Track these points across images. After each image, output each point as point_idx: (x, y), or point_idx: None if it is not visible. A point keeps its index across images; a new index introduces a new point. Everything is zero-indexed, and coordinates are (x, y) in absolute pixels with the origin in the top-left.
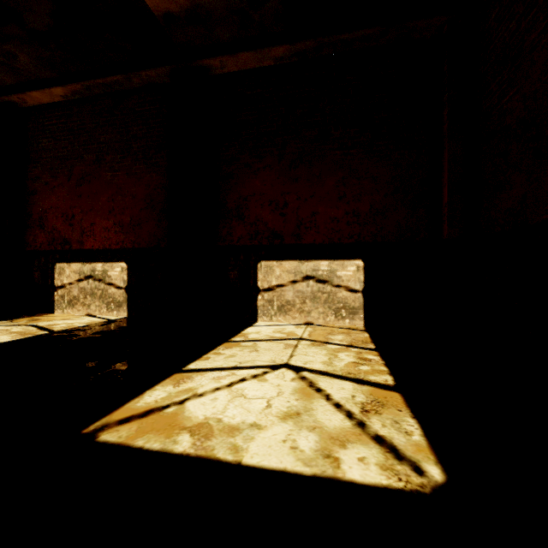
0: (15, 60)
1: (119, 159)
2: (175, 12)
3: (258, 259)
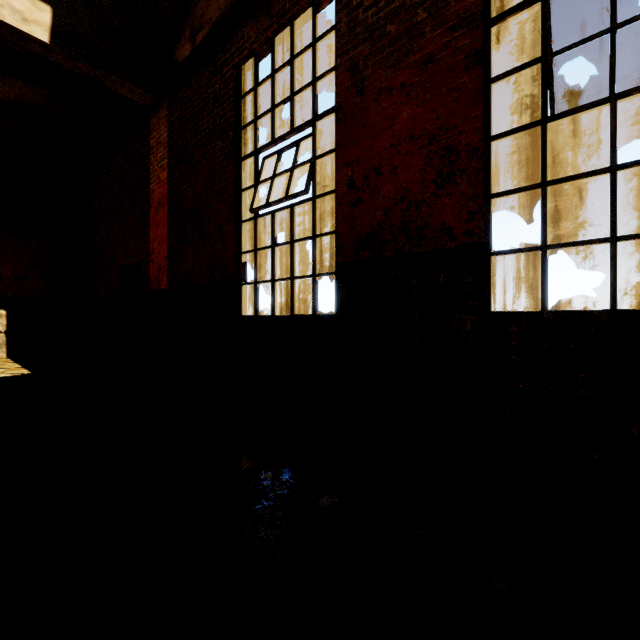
0: None
1: None
2: None
3: None
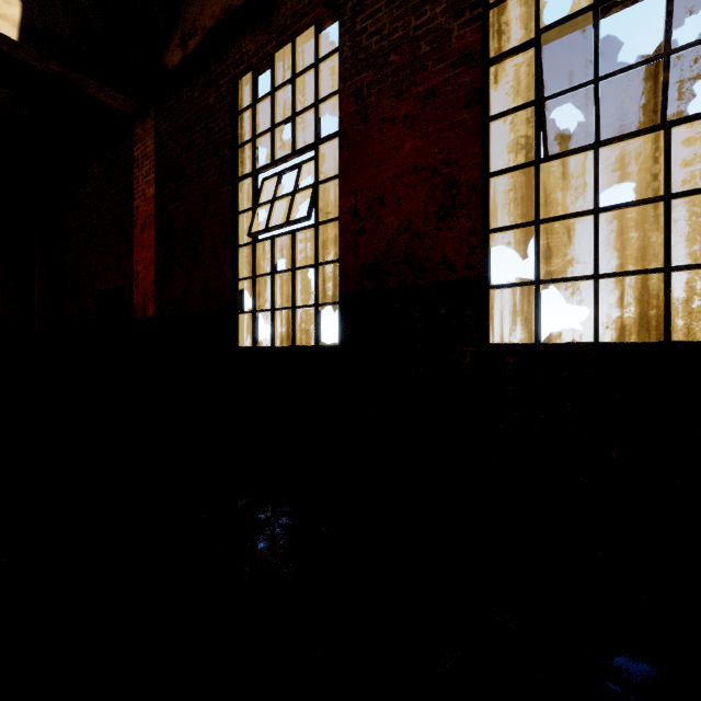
0: None
1: None
2: None
3: None
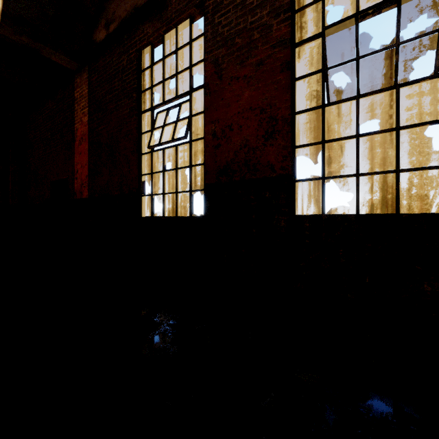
0: None
1: None
2: None
3: None
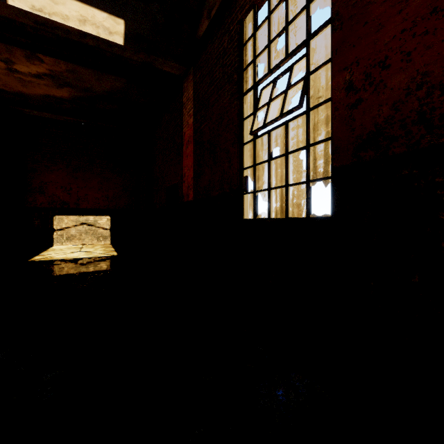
0: None
1: None
2: (7, 90)
3: (54, 214)
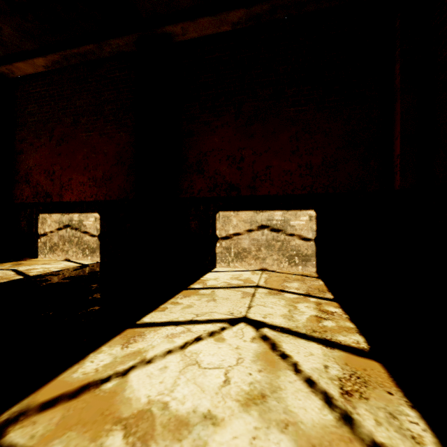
0: (0, 32)
1: (93, 121)
2: None
3: (216, 209)
